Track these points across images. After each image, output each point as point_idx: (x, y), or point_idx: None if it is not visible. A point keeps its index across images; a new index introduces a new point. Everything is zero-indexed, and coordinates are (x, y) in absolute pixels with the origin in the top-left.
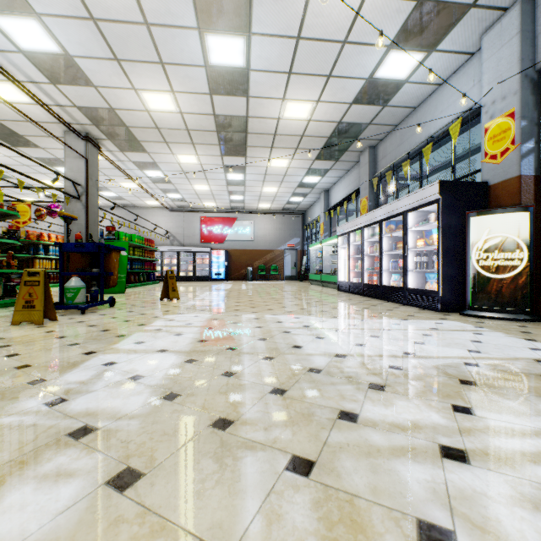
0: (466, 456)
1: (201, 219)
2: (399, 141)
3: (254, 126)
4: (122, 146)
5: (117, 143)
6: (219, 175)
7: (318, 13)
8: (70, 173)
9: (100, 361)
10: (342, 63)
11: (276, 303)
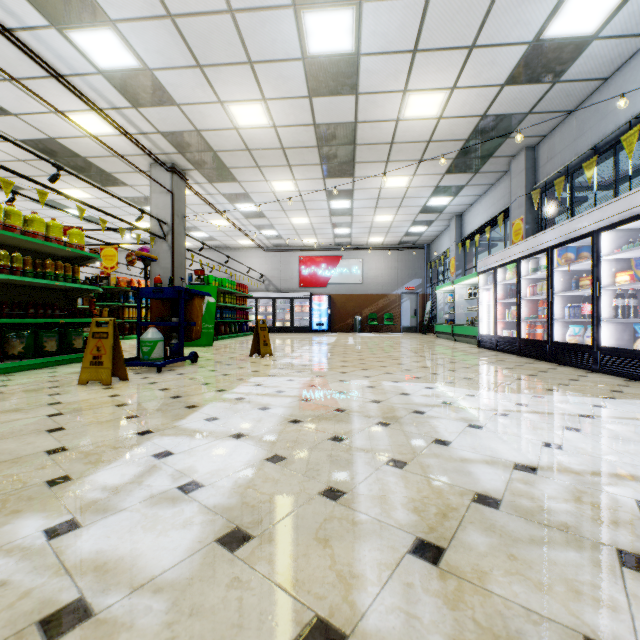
0: None
1: (300, 259)
2: (576, 133)
3: (365, 134)
4: (210, 176)
5: (205, 173)
6: (320, 203)
7: None
8: (156, 211)
9: (152, 448)
10: (493, 24)
11: (396, 363)
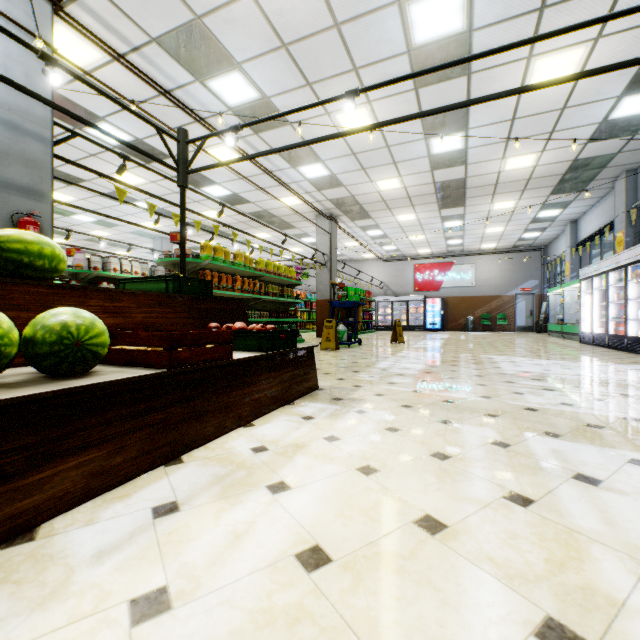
0: (553, 390)
1: (414, 267)
2: None
3: (473, 182)
4: (353, 218)
5: (350, 216)
6: (435, 225)
7: (530, 102)
8: (319, 247)
9: (385, 363)
10: (565, 121)
11: (494, 349)
